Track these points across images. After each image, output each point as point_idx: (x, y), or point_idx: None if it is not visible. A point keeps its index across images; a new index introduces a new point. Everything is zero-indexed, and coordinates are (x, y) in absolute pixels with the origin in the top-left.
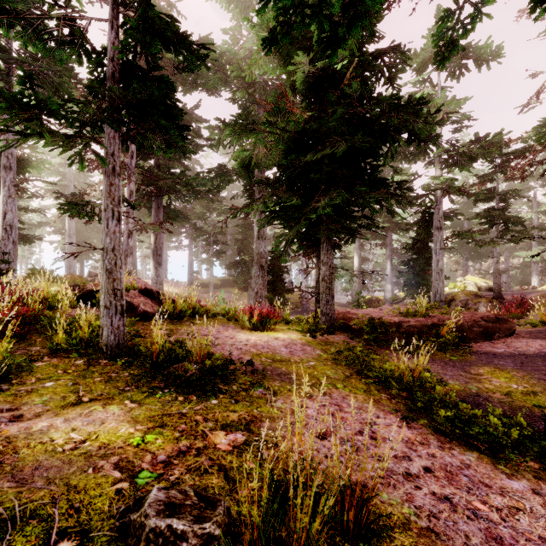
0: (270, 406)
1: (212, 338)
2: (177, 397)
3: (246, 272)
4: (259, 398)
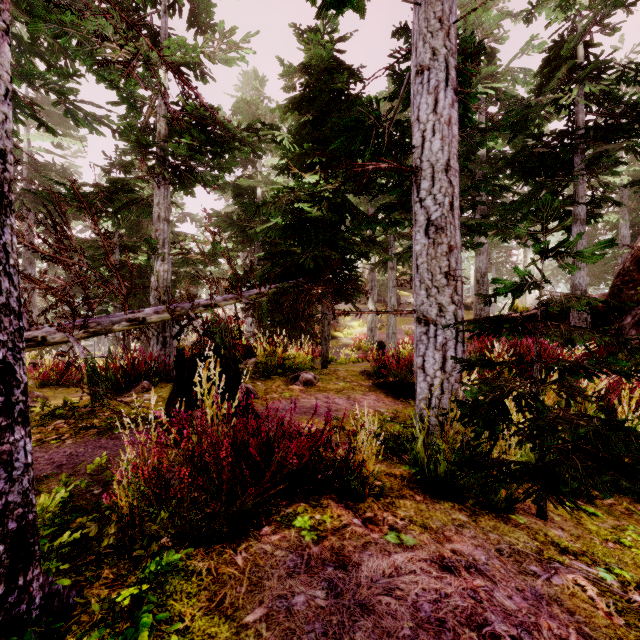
0: None
1: None
2: None
3: None
4: None
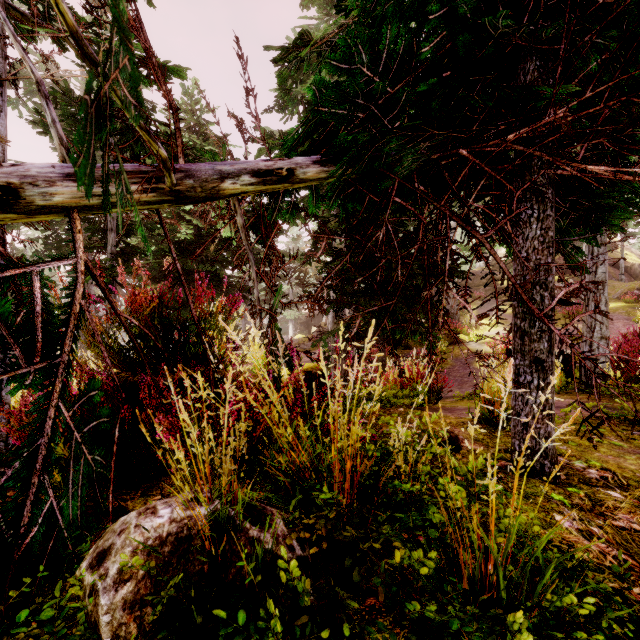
0: None
1: None
2: None
3: None
4: None
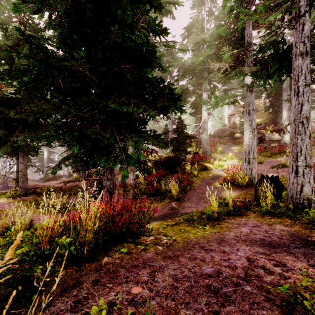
0: None
1: None
2: None
3: None
4: None
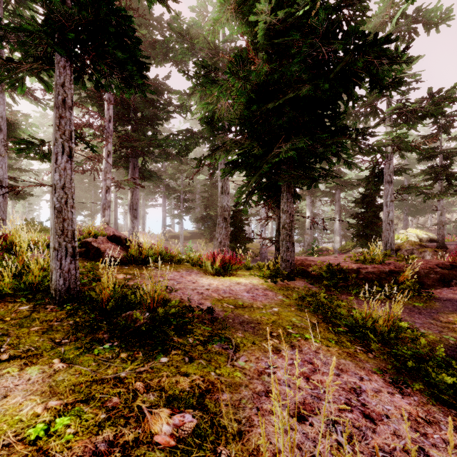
0: (231, 366)
1: (174, 283)
2: (120, 353)
3: (212, 225)
4: (219, 355)
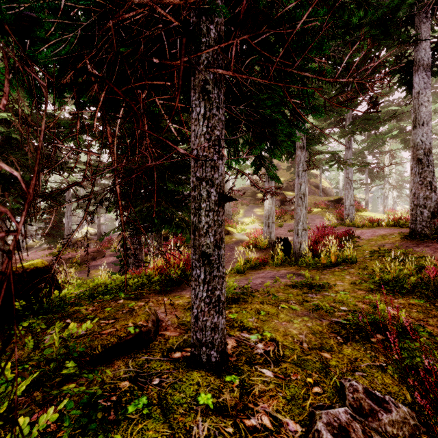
0: None
1: None
2: None
3: None
4: None
